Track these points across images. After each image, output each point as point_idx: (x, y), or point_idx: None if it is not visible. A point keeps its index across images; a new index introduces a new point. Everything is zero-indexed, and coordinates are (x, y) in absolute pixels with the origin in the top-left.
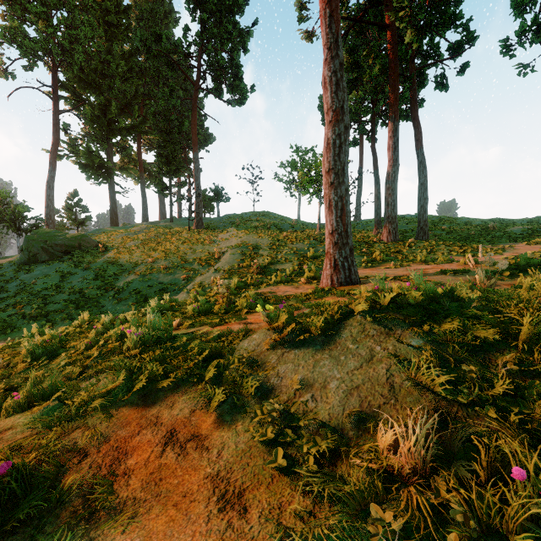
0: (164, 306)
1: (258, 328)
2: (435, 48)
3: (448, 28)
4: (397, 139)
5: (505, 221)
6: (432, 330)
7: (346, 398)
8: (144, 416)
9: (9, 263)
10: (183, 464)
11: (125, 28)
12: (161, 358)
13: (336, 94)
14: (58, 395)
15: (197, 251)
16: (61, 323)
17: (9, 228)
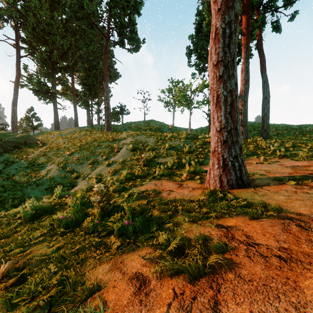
0: (42, 207)
1: None
2: None
3: None
4: (248, 64)
5: None
6: None
7: None
8: None
9: None
10: None
11: (63, 4)
12: None
13: None
14: None
15: (102, 146)
16: None
17: None
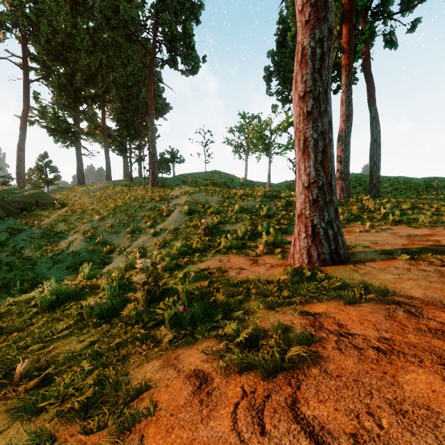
0: (66, 291)
1: None
2: (388, 2)
3: None
4: (351, 93)
5: (442, 180)
6: None
7: None
8: None
9: None
10: None
11: (90, 7)
12: None
13: None
14: None
15: (146, 208)
16: None
17: None
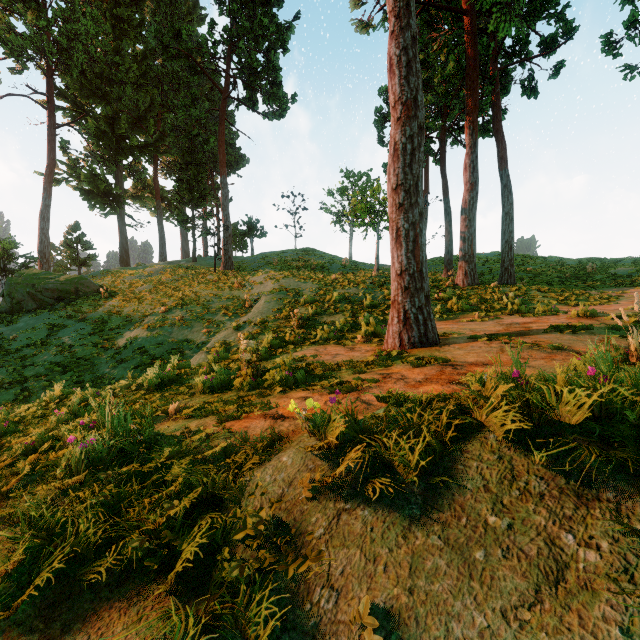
0: (167, 375)
1: (293, 432)
2: (523, 43)
3: (539, 17)
4: (476, 157)
5: (604, 261)
6: None
7: None
8: None
9: None
10: None
11: (138, 24)
12: (112, 499)
13: (407, 80)
14: None
15: (223, 298)
16: (41, 392)
17: None
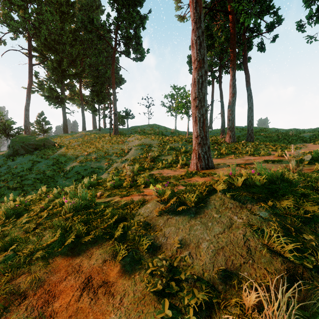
0: (93, 182)
1: (151, 199)
2: (258, 26)
3: (265, 14)
4: (235, 81)
5: (299, 130)
6: (273, 204)
7: (214, 257)
8: (71, 264)
9: (1, 155)
10: (94, 308)
11: (72, 15)
12: (85, 220)
13: (200, 50)
14: (13, 247)
15: (114, 148)
16: (31, 192)
17: (2, 134)
